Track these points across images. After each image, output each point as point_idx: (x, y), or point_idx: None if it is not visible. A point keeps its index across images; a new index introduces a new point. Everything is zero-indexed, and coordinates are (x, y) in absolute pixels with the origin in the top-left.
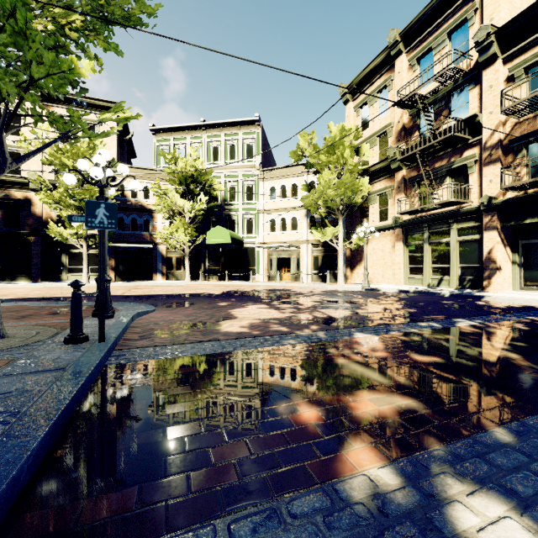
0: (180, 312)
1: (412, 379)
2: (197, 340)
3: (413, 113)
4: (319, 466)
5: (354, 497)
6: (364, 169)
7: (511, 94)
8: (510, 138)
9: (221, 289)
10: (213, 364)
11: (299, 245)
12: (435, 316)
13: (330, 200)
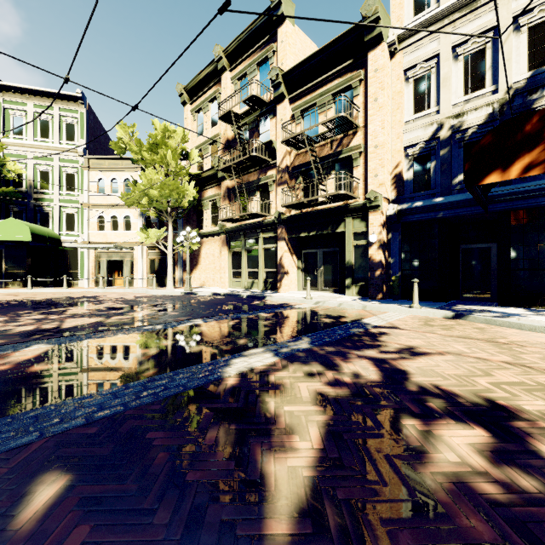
0: None
1: None
2: None
3: (234, 129)
4: None
5: None
6: (197, 174)
7: (294, 130)
8: (293, 166)
9: None
10: None
11: (134, 247)
12: (181, 318)
13: (156, 201)
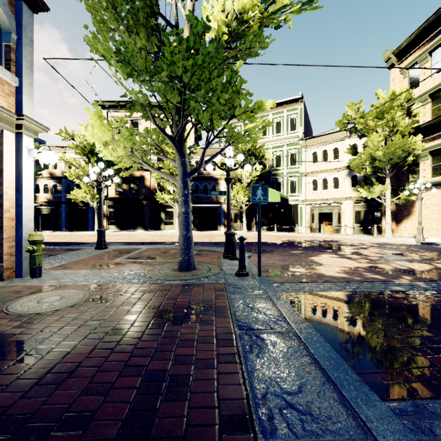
0: (271, 257)
1: None
2: (316, 281)
3: None
4: None
5: None
6: (414, 127)
7: None
8: None
9: (277, 239)
10: (352, 300)
11: (340, 202)
12: None
13: (378, 160)
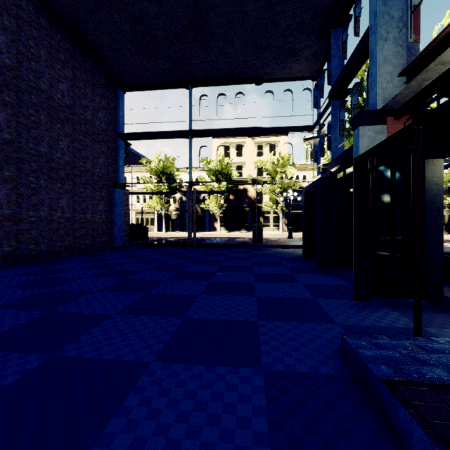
0: None
1: None
2: None
3: None
4: None
5: None
6: None
7: None
8: None
9: None
10: None
11: None
12: None
13: None
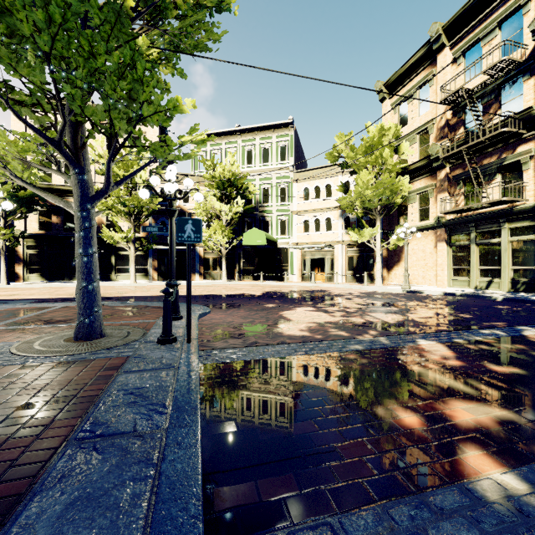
0: (234, 313)
1: (498, 390)
2: (267, 343)
3: (457, 109)
4: (443, 468)
5: (489, 497)
6: (403, 167)
7: None
8: None
9: (259, 290)
10: (295, 367)
11: (333, 246)
12: (495, 323)
13: (368, 200)
